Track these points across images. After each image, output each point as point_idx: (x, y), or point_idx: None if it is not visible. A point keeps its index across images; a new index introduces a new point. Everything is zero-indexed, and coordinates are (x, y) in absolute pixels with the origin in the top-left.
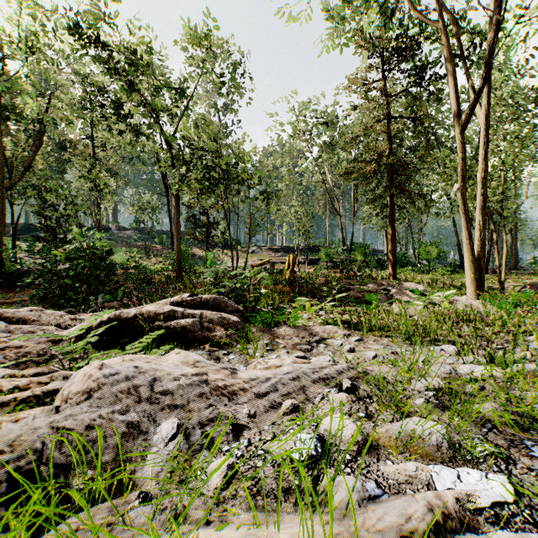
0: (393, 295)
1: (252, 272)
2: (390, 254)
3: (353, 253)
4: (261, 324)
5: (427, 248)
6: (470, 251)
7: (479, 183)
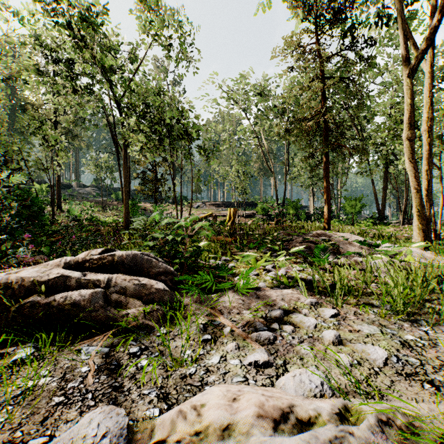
0: (340, 246)
1: (189, 221)
2: (325, 206)
3: (286, 207)
4: (196, 294)
5: (351, 202)
6: (417, 201)
7: (424, 132)
